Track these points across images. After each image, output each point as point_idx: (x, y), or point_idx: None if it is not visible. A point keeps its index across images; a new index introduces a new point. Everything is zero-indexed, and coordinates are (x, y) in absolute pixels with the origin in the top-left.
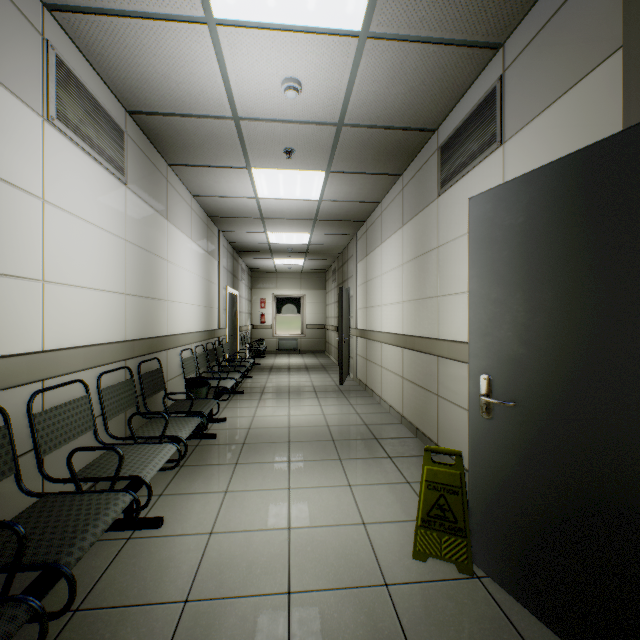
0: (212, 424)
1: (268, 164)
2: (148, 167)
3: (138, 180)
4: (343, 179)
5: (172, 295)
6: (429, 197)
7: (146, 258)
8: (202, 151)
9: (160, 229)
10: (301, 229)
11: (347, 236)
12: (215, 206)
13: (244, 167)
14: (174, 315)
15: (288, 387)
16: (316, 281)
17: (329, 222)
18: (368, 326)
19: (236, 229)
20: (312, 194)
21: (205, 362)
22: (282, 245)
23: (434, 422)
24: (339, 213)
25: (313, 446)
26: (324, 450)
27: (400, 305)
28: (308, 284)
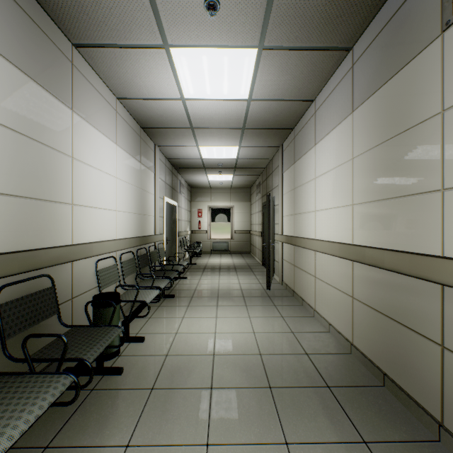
0: (127, 345)
1: (188, 37)
2: (30, 29)
3: (3, 35)
4: (277, 62)
5: (82, 198)
6: (416, 45)
7: (25, 146)
8: (103, 14)
9: (58, 117)
10: (230, 141)
11: (272, 148)
12: (144, 113)
13: (161, 46)
14: (86, 221)
15: (217, 290)
16: (243, 195)
17: (257, 131)
18: (296, 233)
19: (170, 143)
20: (241, 90)
21: (134, 268)
22: (213, 160)
23: (431, 384)
24: (268, 118)
25: (243, 401)
26: (259, 413)
27: (347, 209)
28: (236, 197)
